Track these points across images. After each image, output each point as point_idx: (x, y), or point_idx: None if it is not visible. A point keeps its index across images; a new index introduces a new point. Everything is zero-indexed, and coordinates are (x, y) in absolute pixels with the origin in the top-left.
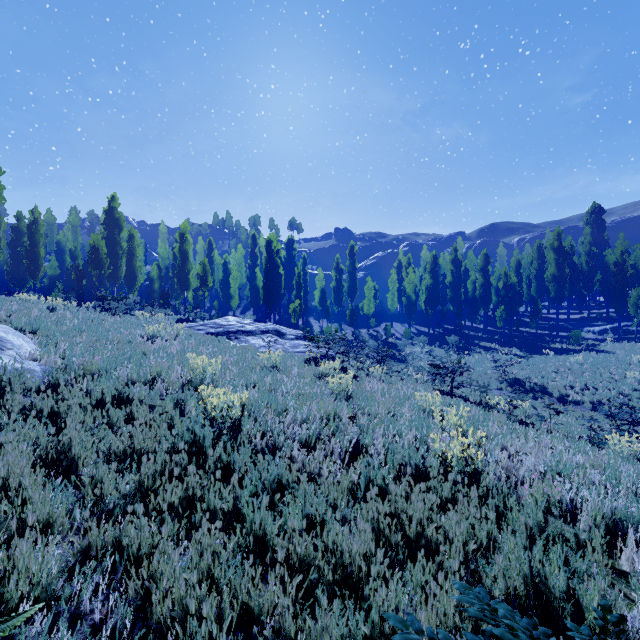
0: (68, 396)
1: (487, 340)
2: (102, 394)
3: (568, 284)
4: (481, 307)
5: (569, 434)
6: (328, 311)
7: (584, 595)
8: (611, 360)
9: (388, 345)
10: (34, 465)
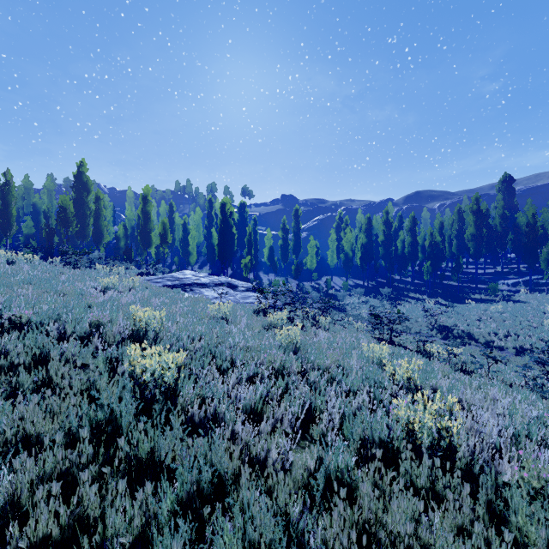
0: None
1: (415, 291)
2: (18, 354)
3: (484, 243)
4: (409, 263)
5: (505, 381)
6: (276, 266)
7: None
8: (527, 309)
9: (329, 296)
10: None
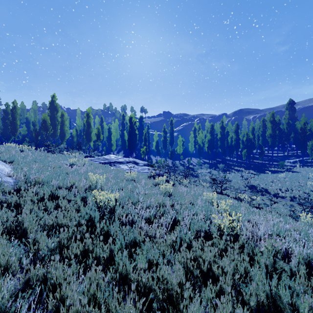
0: (25, 195)
1: (238, 166)
2: (43, 194)
3: (277, 139)
4: (235, 150)
5: (280, 213)
6: (160, 152)
7: (299, 305)
8: (299, 176)
9: (189, 168)
10: (3, 233)
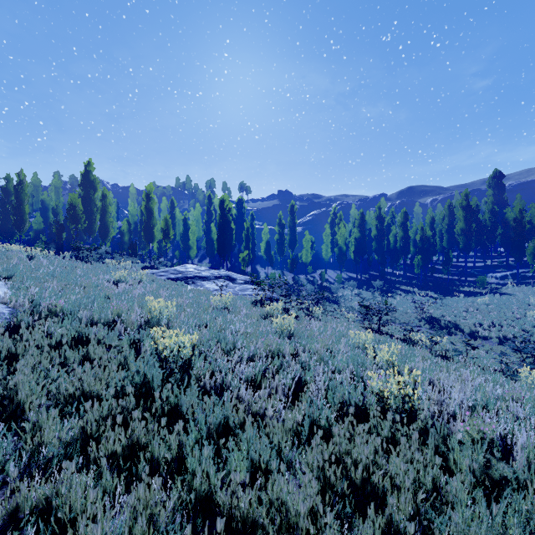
0: (28, 338)
1: (406, 284)
2: (61, 335)
3: (474, 237)
4: (401, 256)
5: (483, 366)
6: (272, 260)
7: None
8: (512, 301)
9: (323, 288)
10: None
